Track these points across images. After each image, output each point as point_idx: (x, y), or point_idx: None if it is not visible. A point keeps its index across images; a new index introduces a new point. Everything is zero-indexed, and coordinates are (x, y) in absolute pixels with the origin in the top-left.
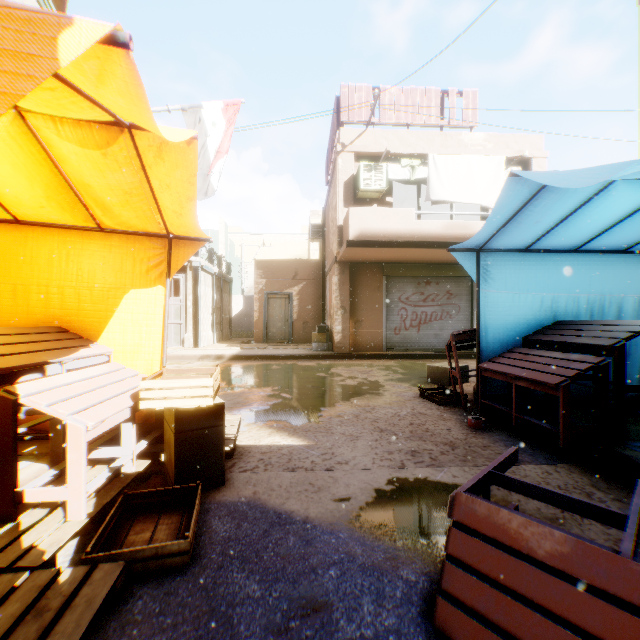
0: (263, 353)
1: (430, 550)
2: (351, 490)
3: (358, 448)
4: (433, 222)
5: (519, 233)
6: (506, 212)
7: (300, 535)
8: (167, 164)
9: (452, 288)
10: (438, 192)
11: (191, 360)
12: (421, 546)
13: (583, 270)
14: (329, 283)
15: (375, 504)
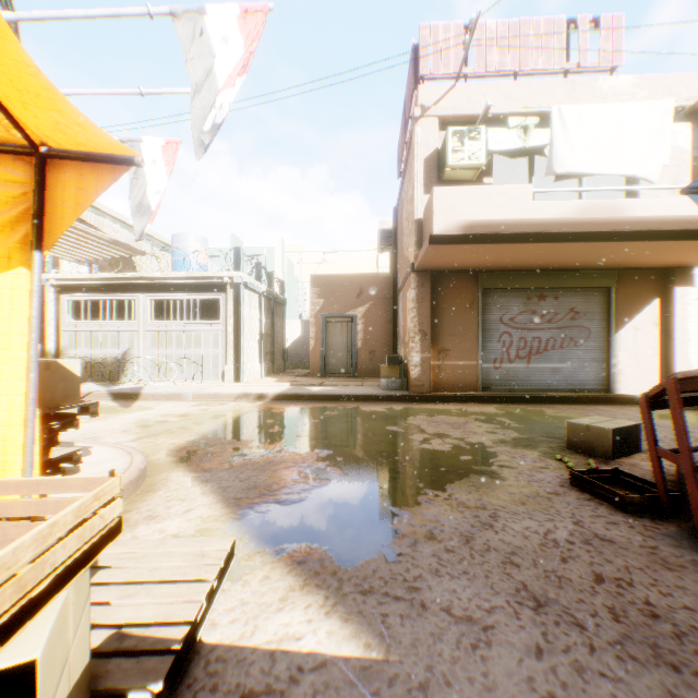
0: (316, 392)
1: None
2: None
3: (500, 694)
4: (560, 203)
5: None
6: None
7: None
8: None
9: (577, 304)
10: (566, 161)
11: (226, 400)
12: None
13: None
14: (402, 301)
15: None
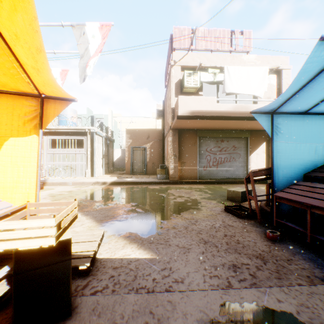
0: (129, 180)
1: None
2: (189, 323)
3: (190, 262)
4: (227, 105)
5: (307, 98)
6: (305, 78)
7: None
8: (5, 5)
9: (236, 144)
10: (230, 88)
11: (88, 185)
12: None
13: None
14: (166, 141)
15: None
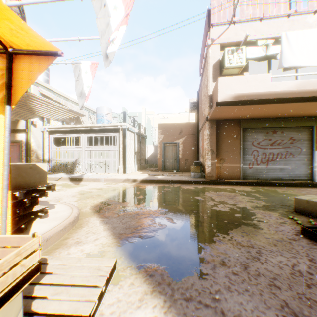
0: (160, 178)
1: None
2: None
3: None
4: (286, 82)
5: None
6: None
7: None
8: None
9: (294, 135)
10: (289, 60)
11: (119, 182)
12: None
13: None
14: (201, 135)
15: None
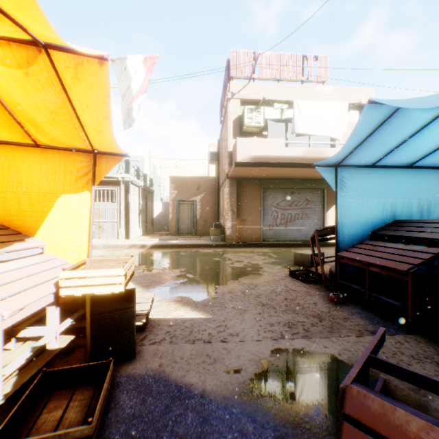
0: (175, 243)
1: (315, 426)
2: (241, 361)
3: (246, 321)
4: (297, 149)
5: (369, 152)
6: (362, 134)
7: (197, 411)
8: (84, 85)
9: (309, 197)
10: (300, 127)
11: (123, 248)
12: (306, 422)
13: (415, 181)
14: (222, 193)
15: (262, 375)
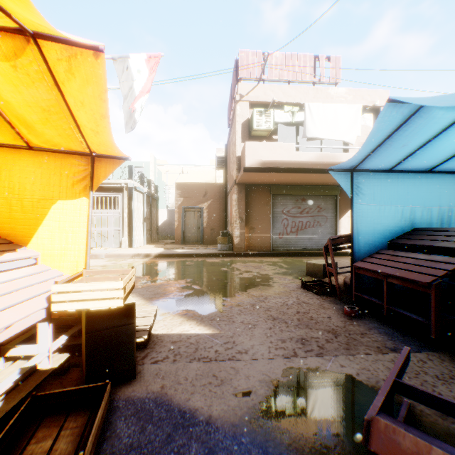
0: (180, 252)
1: None
2: (251, 382)
3: (255, 336)
4: (308, 153)
5: (387, 155)
6: (380, 136)
7: (202, 440)
8: (78, 80)
9: (321, 204)
10: (312, 131)
11: (126, 258)
12: (324, 454)
13: (435, 187)
14: (230, 200)
15: (274, 399)
